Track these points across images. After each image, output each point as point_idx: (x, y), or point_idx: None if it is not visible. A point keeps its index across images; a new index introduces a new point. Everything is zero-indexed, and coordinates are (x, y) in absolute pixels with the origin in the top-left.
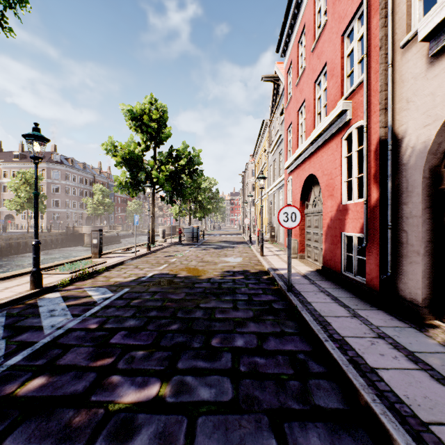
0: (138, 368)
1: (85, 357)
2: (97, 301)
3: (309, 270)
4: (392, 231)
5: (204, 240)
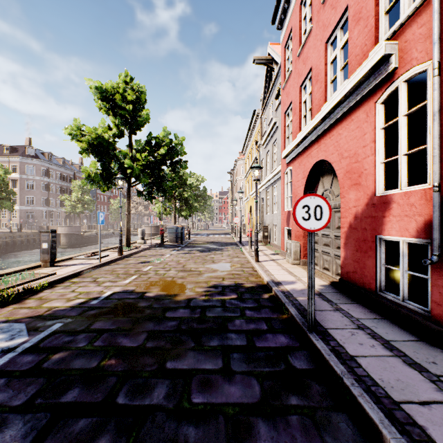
0: None
1: None
2: None
3: (322, 284)
4: None
5: (190, 240)
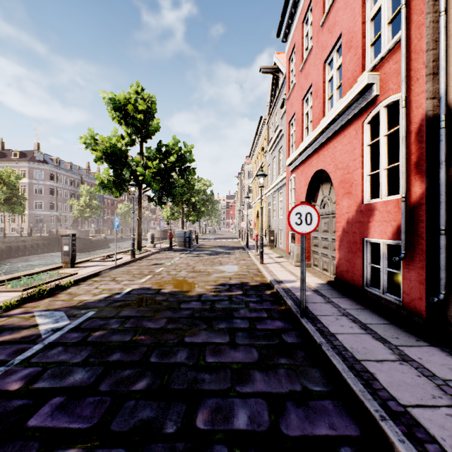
0: None
1: None
2: (42, 334)
3: (320, 283)
4: (446, 238)
5: (198, 245)
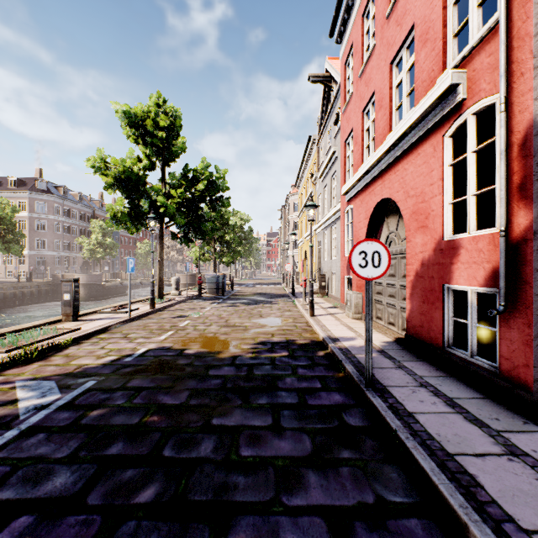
0: None
1: None
2: (21, 415)
3: (386, 341)
4: None
5: (233, 292)
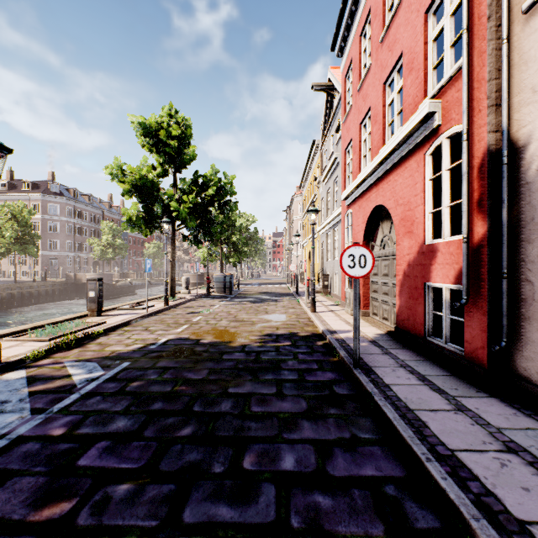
0: (111, 524)
1: (24, 500)
2: (77, 384)
3: (378, 333)
4: (508, 282)
5: (239, 291)
